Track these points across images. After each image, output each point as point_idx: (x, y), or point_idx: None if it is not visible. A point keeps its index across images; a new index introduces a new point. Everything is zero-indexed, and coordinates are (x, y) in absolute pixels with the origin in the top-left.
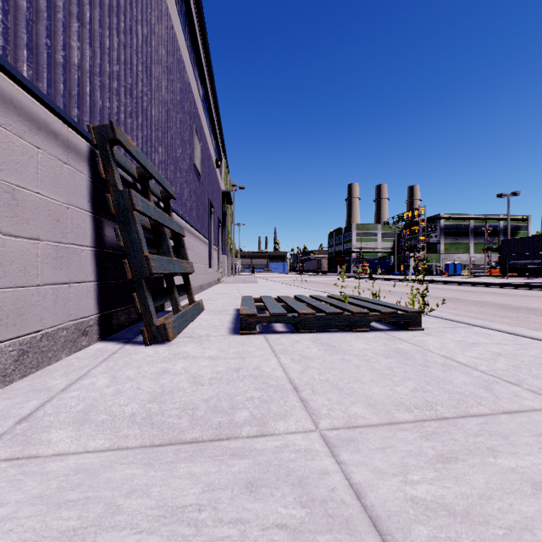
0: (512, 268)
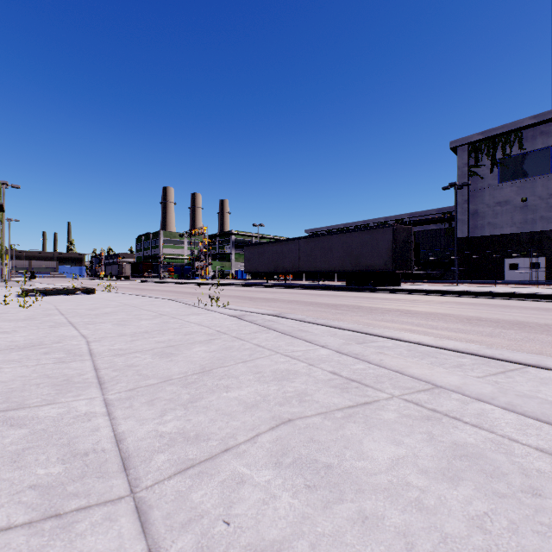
0: (257, 274)
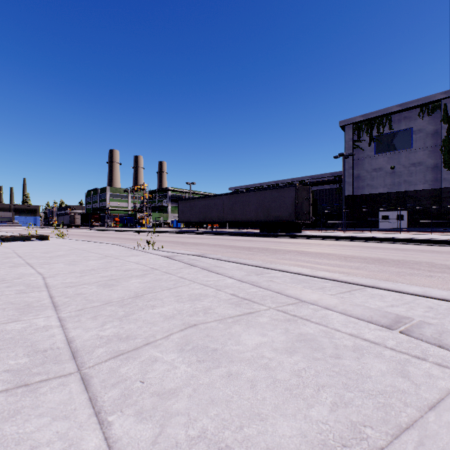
0: (189, 223)
